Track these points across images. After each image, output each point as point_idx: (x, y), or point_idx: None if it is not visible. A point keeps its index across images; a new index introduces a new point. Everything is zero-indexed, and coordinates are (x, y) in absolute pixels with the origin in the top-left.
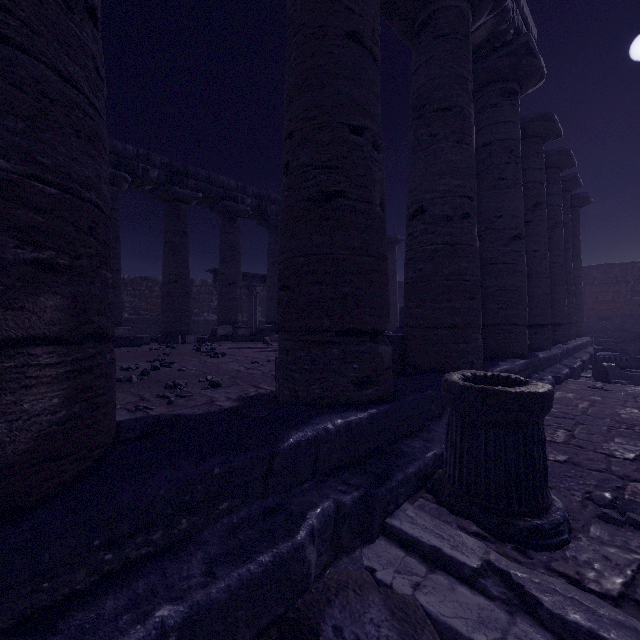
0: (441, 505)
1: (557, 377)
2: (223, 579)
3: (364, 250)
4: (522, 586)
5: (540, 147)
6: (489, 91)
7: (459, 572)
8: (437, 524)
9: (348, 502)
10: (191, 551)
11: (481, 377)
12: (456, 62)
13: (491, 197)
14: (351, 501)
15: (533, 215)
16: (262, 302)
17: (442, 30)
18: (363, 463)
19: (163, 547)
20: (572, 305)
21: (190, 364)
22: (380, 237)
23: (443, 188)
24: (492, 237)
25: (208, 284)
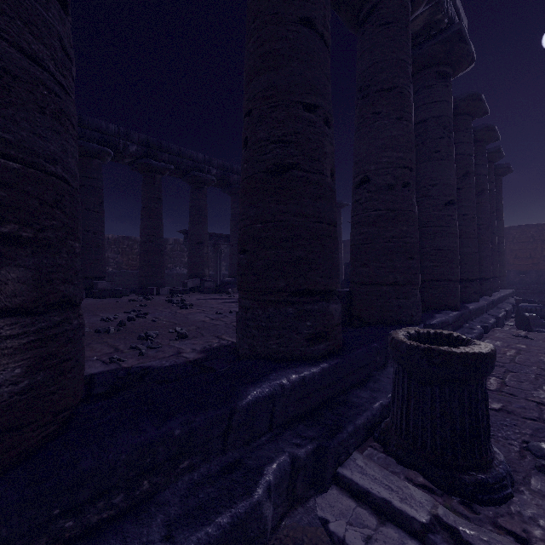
0: (388, 455)
1: (485, 326)
2: (182, 544)
3: (316, 217)
4: (471, 544)
5: (469, 123)
6: (425, 74)
7: (409, 526)
8: (386, 475)
9: (302, 455)
10: (152, 513)
11: (424, 334)
12: (397, 47)
13: (427, 168)
14: (305, 454)
15: (463, 183)
16: (226, 258)
17: (385, 19)
18: (316, 414)
19: (125, 508)
20: (496, 261)
21: (162, 315)
22: (331, 205)
23: (386, 160)
24: (428, 203)
25: (180, 242)
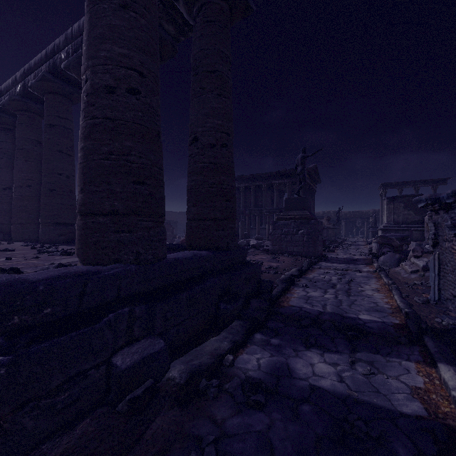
0: None
1: None
2: None
3: None
4: None
5: None
6: None
7: None
8: None
9: None
10: None
11: None
12: None
13: None
14: None
15: None
16: None
17: None
18: None
19: None
20: None
21: None
22: None
23: None
24: None
25: None
